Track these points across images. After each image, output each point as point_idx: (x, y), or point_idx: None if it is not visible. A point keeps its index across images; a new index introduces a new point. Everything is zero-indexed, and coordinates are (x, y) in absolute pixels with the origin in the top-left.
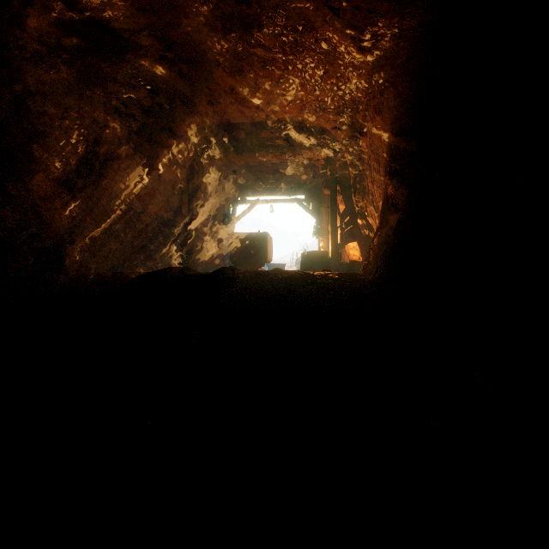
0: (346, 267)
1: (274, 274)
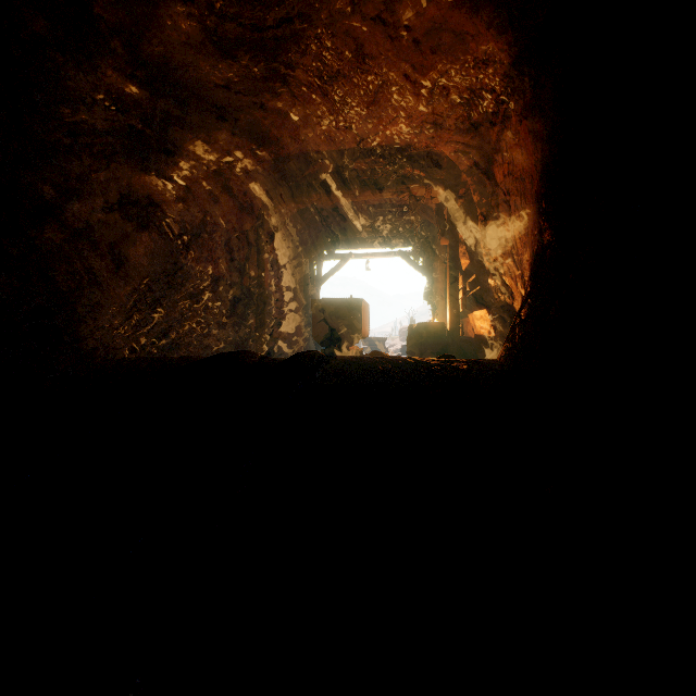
0: (470, 344)
1: (371, 362)
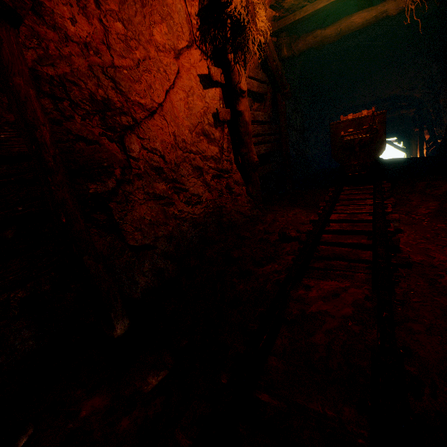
0: None
1: (394, 158)
